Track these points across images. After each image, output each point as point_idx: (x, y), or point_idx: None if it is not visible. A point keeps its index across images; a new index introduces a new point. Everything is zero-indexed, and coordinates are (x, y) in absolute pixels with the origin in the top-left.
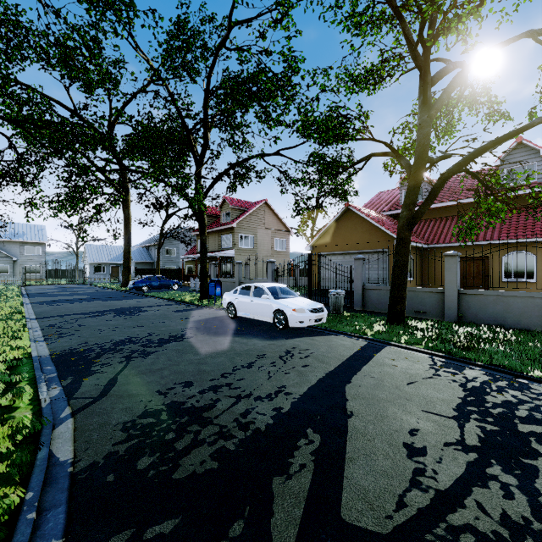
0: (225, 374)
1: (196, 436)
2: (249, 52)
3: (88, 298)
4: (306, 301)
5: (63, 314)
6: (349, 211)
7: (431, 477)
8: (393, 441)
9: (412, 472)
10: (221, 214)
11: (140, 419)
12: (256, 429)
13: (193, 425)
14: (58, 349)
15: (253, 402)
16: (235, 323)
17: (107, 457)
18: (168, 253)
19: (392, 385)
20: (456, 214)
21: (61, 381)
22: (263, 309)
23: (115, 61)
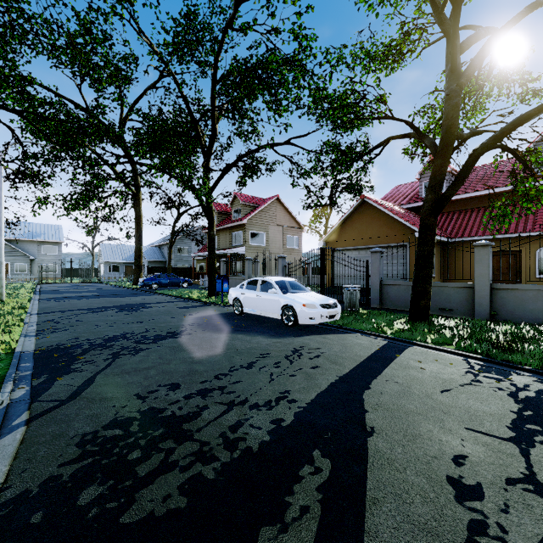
0: (220, 376)
1: (168, 456)
2: (254, 23)
3: (97, 295)
4: (317, 295)
5: (65, 310)
6: (365, 203)
7: (498, 537)
8: (432, 473)
9: (466, 527)
10: (232, 211)
11: (104, 430)
12: (246, 449)
13: (167, 440)
14: (46, 344)
15: (248, 411)
16: (241, 320)
17: (44, 484)
18: (180, 252)
19: (422, 393)
20: (483, 206)
21: (33, 380)
22: (271, 305)
23: (125, 56)
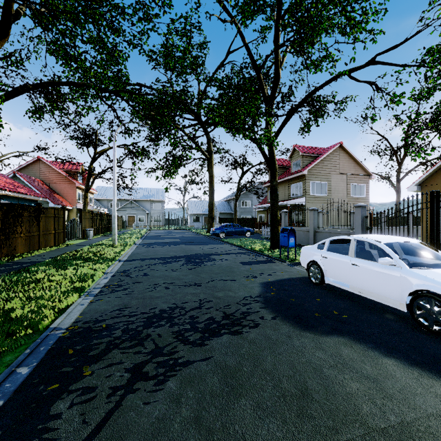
0: None
1: None
2: None
3: (178, 242)
4: None
5: (146, 258)
6: None
7: None
8: None
9: None
10: (291, 164)
11: None
12: None
13: None
14: (87, 316)
15: None
16: (325, 298)
17: None
18: (243, 205)
19: None
20: None
21: None
22: (381, 283)
23: (200, 44)
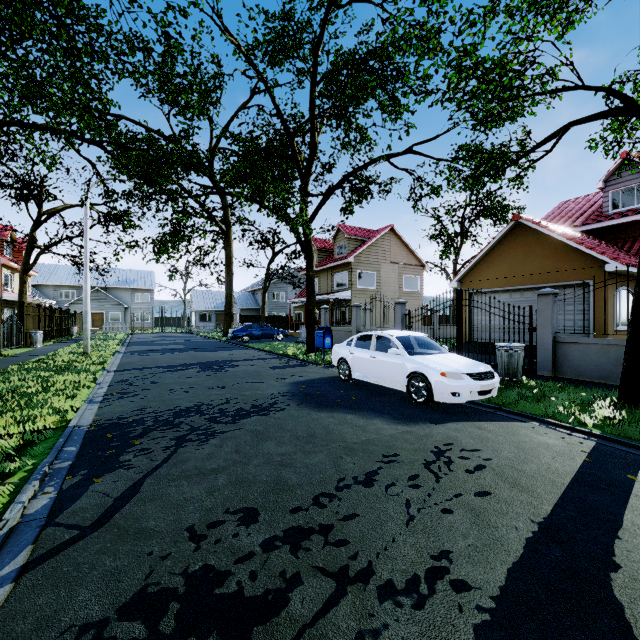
0: (321, 498)
1: None
2: None
3: (183, 348)
4: (461, 359)
5: (144, 367)
6: (519, 226)
7: None
8: None
9: None
10: (335, 247)
11: (117, 621)
12: None
13: None
14: (105, 416)
15: (375, 606)
16: (349, 390)
17: None
18: (275, 298)
19: None
20: None
21: (66, 478)
22: (391, 370)
23: (214, 75)
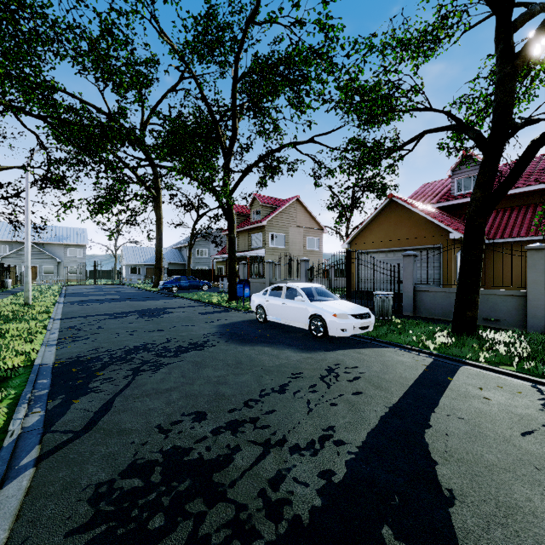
0: (250, 402)
1: (197, 527)
2: (280, 12)
3: (118, 298)
4: (348, 304)
5: (87, 315)
6: (393, 203)
7: None
8: None
9: None
10: (251, 213)
11: (121, 479)
12: (294, 519)
13: (195, 500)
14: (65, 356)
15: (288, 457)
16: (265, 329)
17: None
18: (199, 254)
19: (498, 436)
20: (525, 203)
21: (48, 402)
22: (297, 313)
23: (146, 60)
